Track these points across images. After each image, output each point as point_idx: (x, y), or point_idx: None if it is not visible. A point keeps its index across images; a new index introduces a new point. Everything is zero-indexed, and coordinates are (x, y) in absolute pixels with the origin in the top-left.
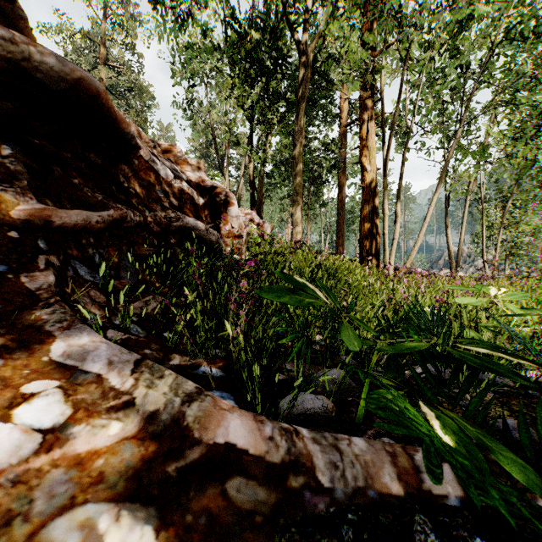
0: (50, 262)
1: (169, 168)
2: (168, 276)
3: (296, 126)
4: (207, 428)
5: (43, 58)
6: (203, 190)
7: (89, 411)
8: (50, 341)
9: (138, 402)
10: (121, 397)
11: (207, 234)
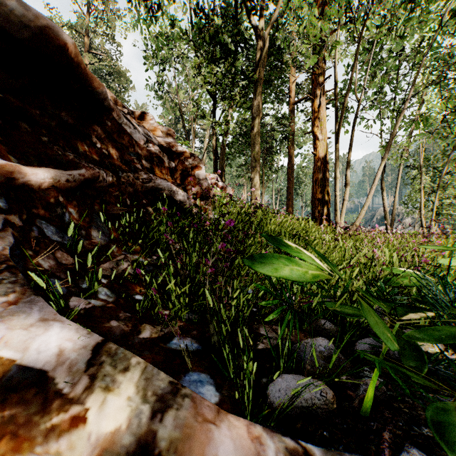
0: (10, 221)
1: (142, 132)
2: (141, 235)
3: (255, 101)
4: None
5: None
6: (173, 155)
7: (18, 437)
8: None
9: (91, 417)
10: (68, 409)
11: (178, 194)
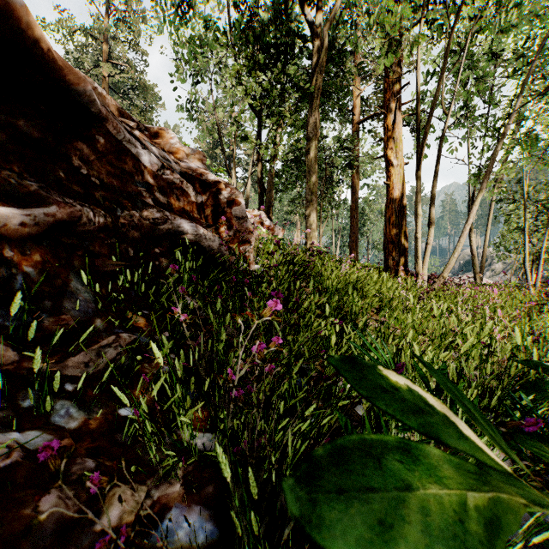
0: None
1: (156, 154)
2: (149, 299)
3: (311, 117)
4: None
5: None
6: (202, 186)
7: None
8: None
9: None
10: None
11: (206, 239)
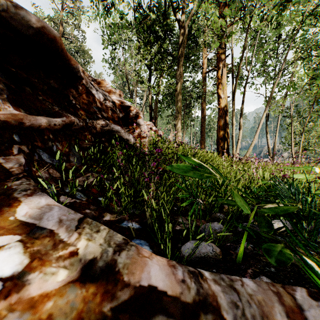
0: (21, 149)
1: (101, 93)
2: (101, 161)
3: (178, 71)
4: (134, 273)
5: (17, 10)
6: (122, 108)
7: (42, 260)
8: (16, 205)
9: (80, 252)
10: (68, 248)
11: (125, 135)
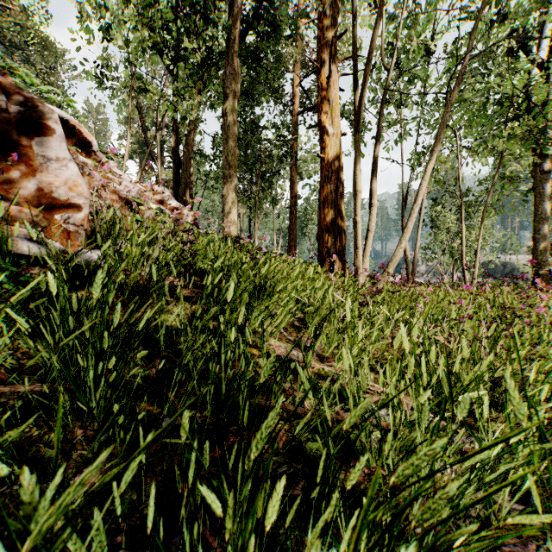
0: None
1: None
2: None
3: (229, 66)
4: None
5: None
6: None
7: None
8: None
9: None
10: None
11: None
